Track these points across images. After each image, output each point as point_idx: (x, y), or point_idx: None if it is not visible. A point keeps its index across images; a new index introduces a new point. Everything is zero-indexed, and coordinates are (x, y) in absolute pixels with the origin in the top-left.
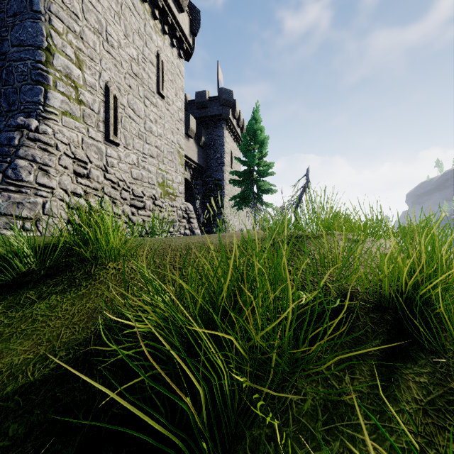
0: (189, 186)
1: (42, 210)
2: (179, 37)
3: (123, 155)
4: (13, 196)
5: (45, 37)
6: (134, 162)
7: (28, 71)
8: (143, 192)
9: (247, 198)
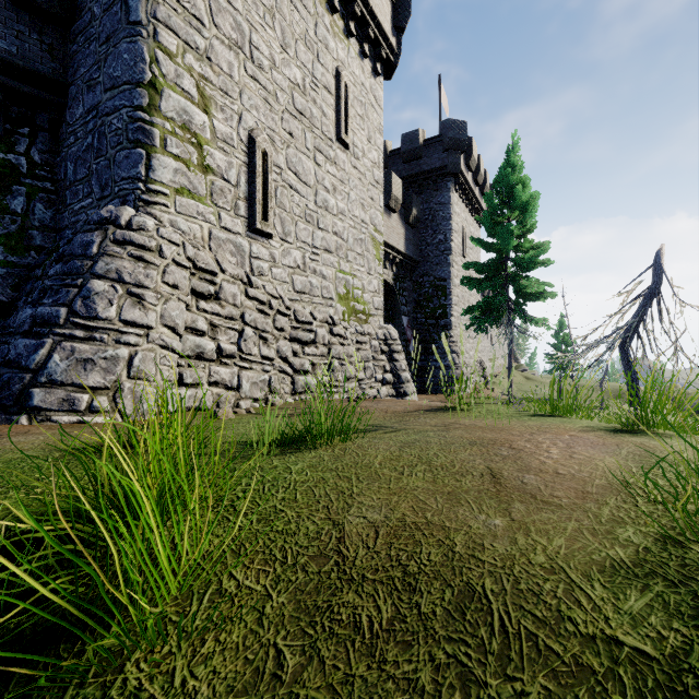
0: (390, 294)
1: (128, 370)
2: (375, 38)
3: (278, 254)
4: (80, 347)
5: (148, 64)
6: (297, 264)
7: (124, 126)
8: (313, 314)
9: (495, 311)
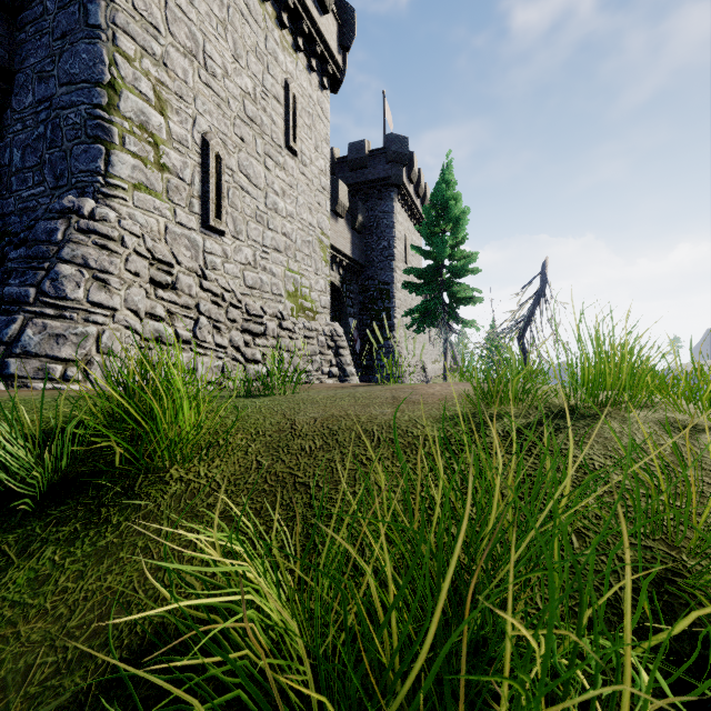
0: (337, 295)
1: (97, 346)
2: (321, 54)
3: (230, 250)
4: (51, 324)
5: (107, 66)
6: (249, 261)
7: (82, 122)
8: (263, 308)
9: (432, 313)
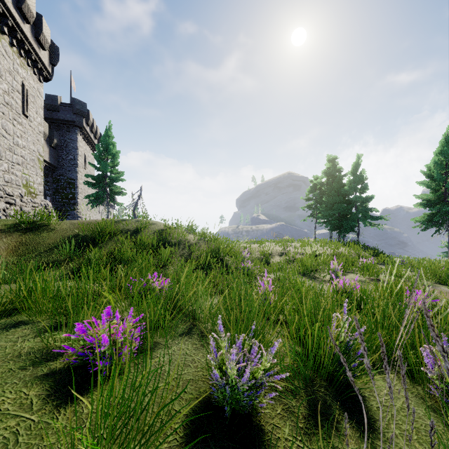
0: None
1: None
2: (40, 67)
3: None
4: None
5: None
6: (6, 169)
7: None
8: (13, 192)
9: (101, 198)
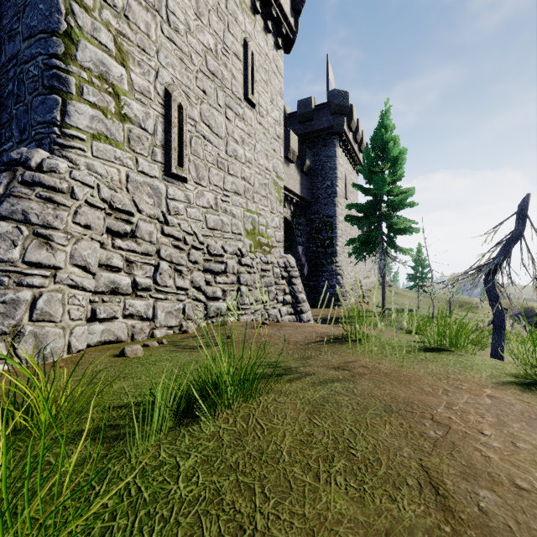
0: (288, 228)
1: (30, 313)
2: (276, 17)
3: (193, 195)
4: None
5: (64, 14)
6: (210, 204)
7: (39, 73)
8: (224, 247)
9: (371, 242)
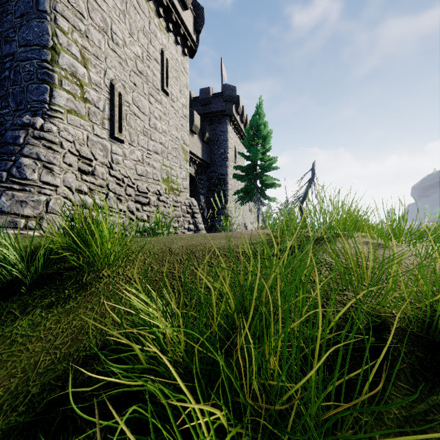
0: (193, 181)
1: (46, 208)
2: (183, 34)
3: (127, 152)
4: (17, 194)
5: (51, 36)
6: (139, 159)
7: (34, 70)
8: (148, 188)
9: (250, 193)
